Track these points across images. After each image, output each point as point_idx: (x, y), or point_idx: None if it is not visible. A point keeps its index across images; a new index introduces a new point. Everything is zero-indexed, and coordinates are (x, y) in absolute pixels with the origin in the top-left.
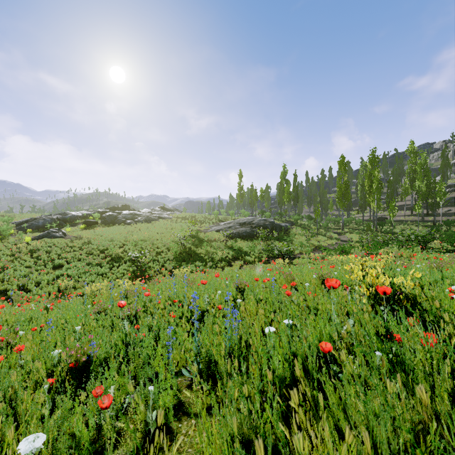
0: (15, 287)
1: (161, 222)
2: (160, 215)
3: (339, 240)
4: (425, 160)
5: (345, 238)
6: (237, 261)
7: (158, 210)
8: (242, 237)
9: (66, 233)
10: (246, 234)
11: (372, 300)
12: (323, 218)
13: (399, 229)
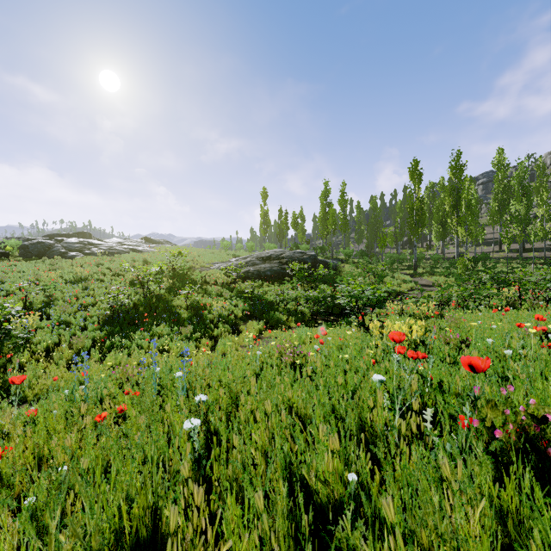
0: None
1: (130, 256)
2: (136, 246)
3: (418, 284)
4: (523, 172)
5: (424, 281)
6: (251, 323)
7: (136, 241)
8: (264, 279)
9: None
10: (271, 273)
11: None
12: None
13: (500, 269)
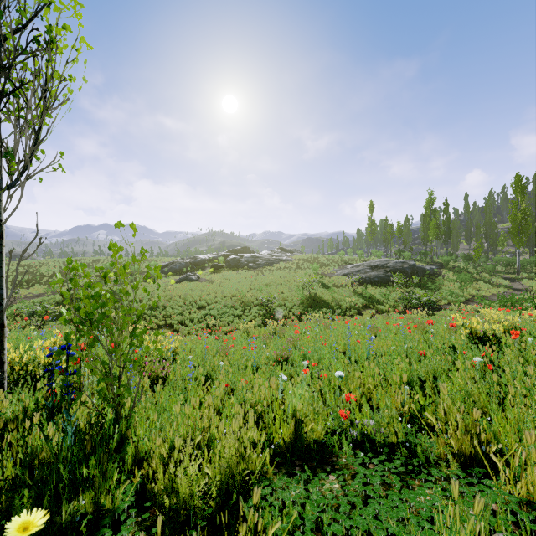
0: (177, 322)
1: (282, 265)
2: (280, 257)
3: (510, 289)
4: None
5: (520, 286)
6: (367, 310)
7: (277, 252)
8: (373, 283)
9: (199, 276)
10: (378, 279)
11: (468, 337)
12: (490, 257)
13: None
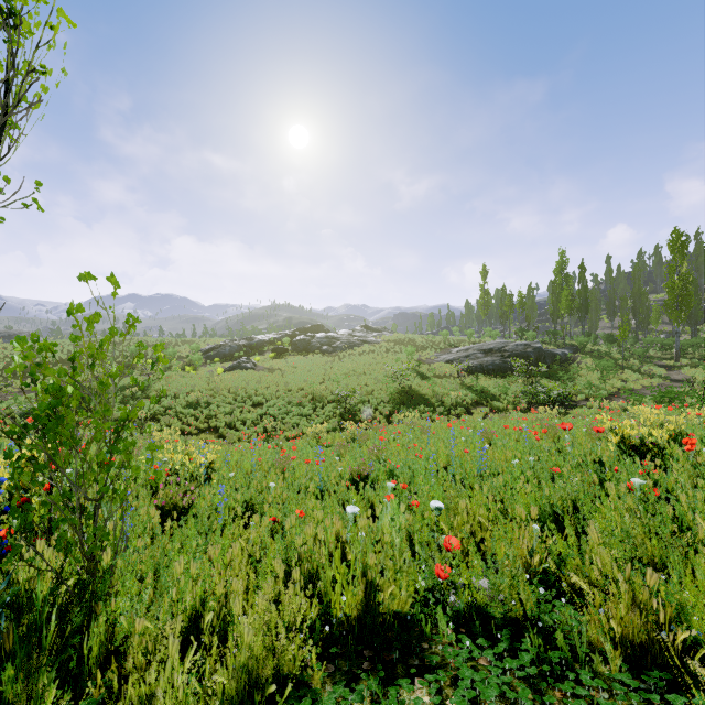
0: (224, 425)
1: (366, 349)
2: (364, 337)
3: (667, 379)
4: None
5: (680, 376)
6: (479, 408)
7: (360, 331)
8: (486, 372)
9: (256, 364)
10: (493, 367)
11: (619, 447)
12: (639, 339)
13: None
